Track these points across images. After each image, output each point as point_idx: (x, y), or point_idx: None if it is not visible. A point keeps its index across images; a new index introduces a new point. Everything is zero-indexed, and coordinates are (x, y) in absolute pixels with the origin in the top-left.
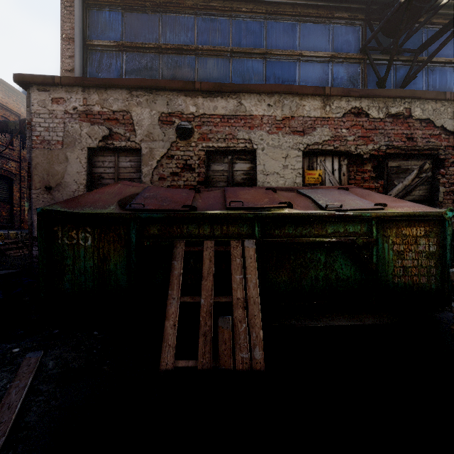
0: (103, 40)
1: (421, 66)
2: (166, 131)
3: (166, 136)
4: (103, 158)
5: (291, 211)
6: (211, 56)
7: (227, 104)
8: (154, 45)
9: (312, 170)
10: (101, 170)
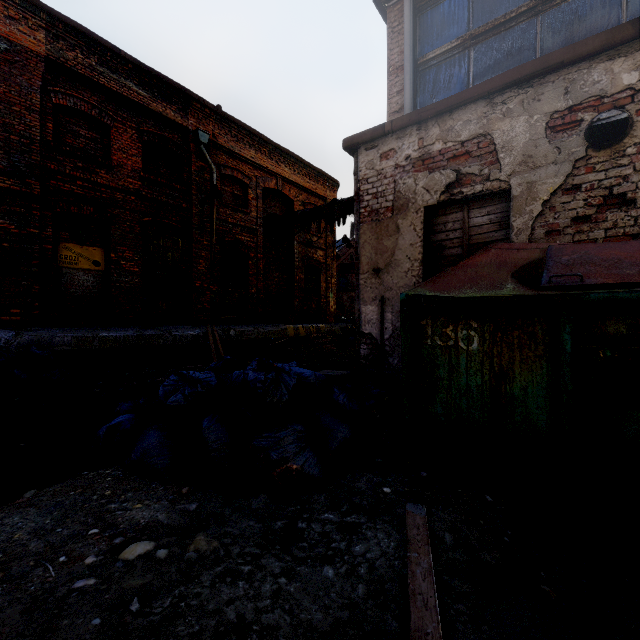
0: (439, 46)
1: None
2: (562, 144)
3: (562, 153)
4: (445, 218)
5: None
6: None
7: None
8: (527, 5)
9: None
10: (441, 237)
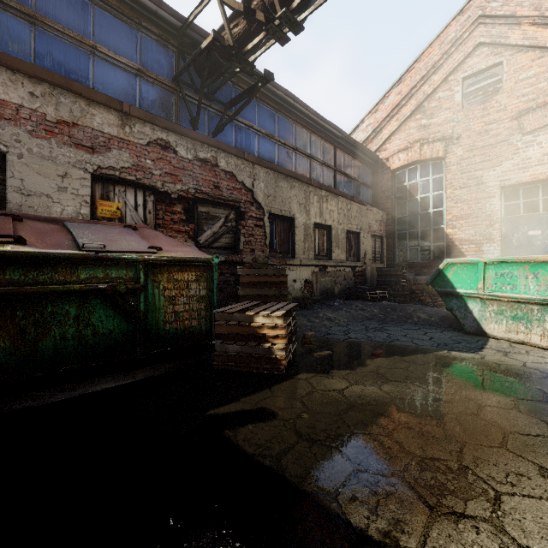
0: None
1: (227, 121)
2: None
3: None
4: None
5: (17, 248)
6: None
7: None
8: None
9: (108, 201)
10: None
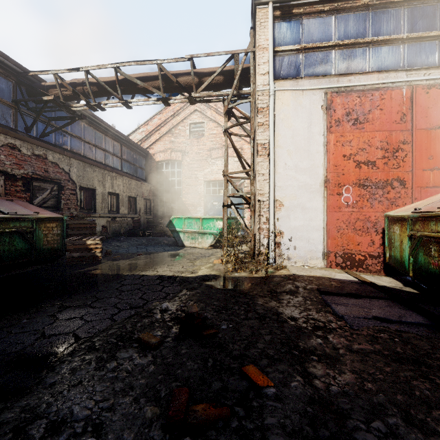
0: None
1: (52, 131)
2: None
3: None
4: None
5: None
6: None
7: None
8: None
9: None
10: None
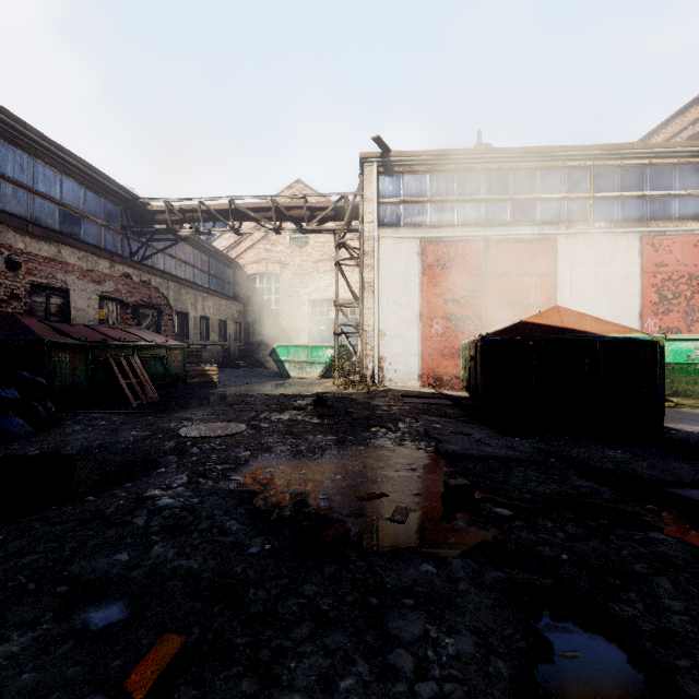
0: None
1: (153, 254)
2: None
3: None
4: None
5: (144, 343)
6: (16, 188)
7: (50, 249)
8: None
9: (102, 309)
10: None
